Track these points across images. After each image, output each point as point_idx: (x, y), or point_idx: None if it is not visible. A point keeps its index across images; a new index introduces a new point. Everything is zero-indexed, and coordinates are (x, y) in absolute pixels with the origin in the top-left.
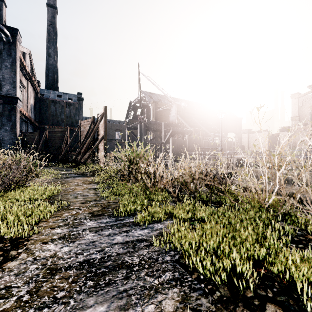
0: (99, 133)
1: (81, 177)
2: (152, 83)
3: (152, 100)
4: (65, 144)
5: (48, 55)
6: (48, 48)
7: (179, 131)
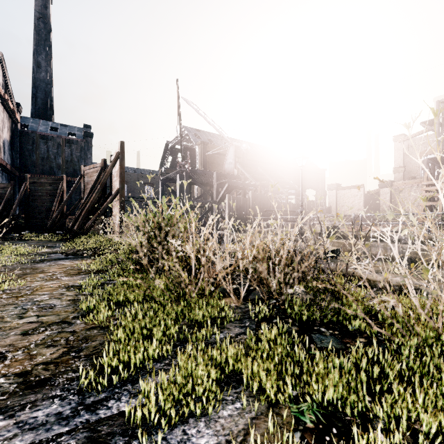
0: (113, 185)
1: (68, 260)
2: (199, 113)
3: (200, 140)
4: (59, 202)
5: (37, 66)
6: (35, 54)
7: (239, 186)
